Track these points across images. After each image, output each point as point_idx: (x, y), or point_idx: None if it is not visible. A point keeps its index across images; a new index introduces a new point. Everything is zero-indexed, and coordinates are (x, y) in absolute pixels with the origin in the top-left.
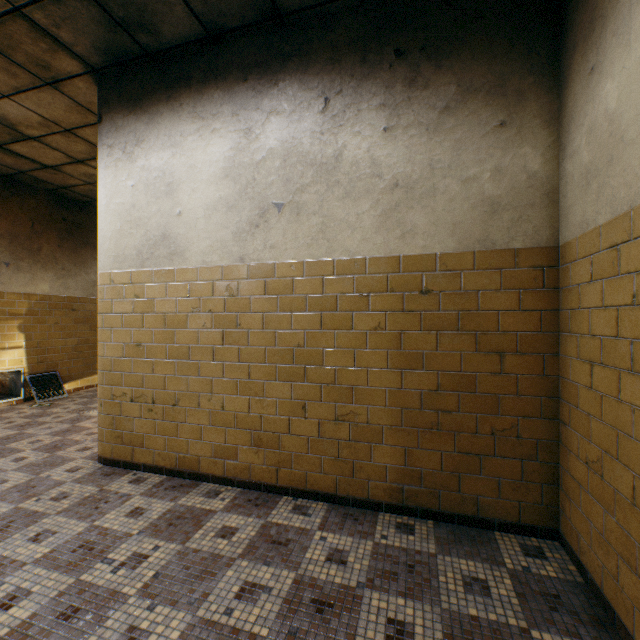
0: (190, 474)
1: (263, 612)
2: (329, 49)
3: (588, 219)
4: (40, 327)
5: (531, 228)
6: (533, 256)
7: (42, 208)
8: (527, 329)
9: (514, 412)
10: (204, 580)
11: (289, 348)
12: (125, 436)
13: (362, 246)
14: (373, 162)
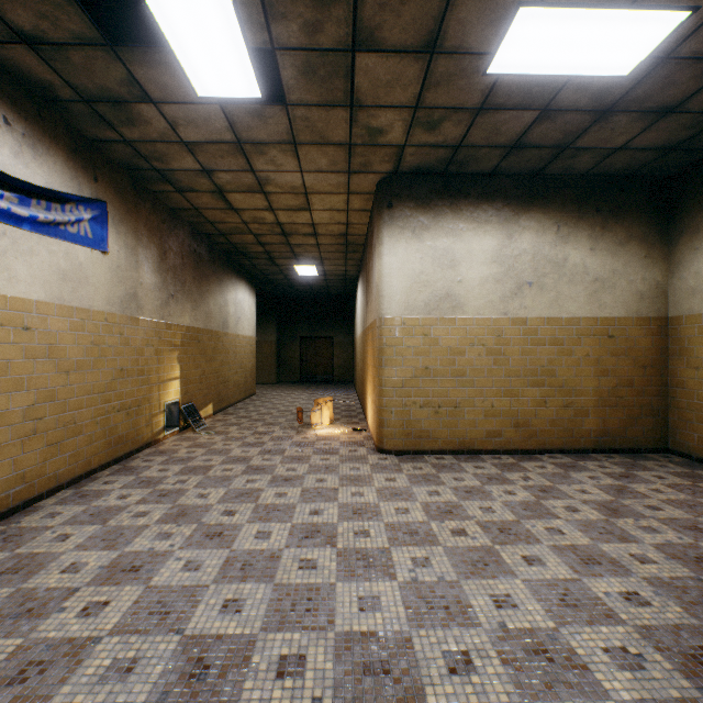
0: (468, 451)
1: (609, 480)
2: (560, 199)
3: (694, 309)
4: (185, 358)
5: (657, 308)
6: (657, 321)
7: (186, 240)
8: (655, 355)
9: (650, 395)
10: (569, 478)
11: (536, 367)
12: (414, 432)
13: (578, 311)
14: (584, 266)
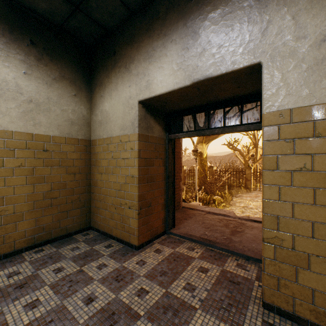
0: None
1: None
2: None
3: (101, 135)
4: None
5: (84, 133)
6: (84, 142)
7: None
8: (83, 165)
9: (79, 193)
10: None
11: None
12: None
13: (11, 125)
14: (18, 85)
